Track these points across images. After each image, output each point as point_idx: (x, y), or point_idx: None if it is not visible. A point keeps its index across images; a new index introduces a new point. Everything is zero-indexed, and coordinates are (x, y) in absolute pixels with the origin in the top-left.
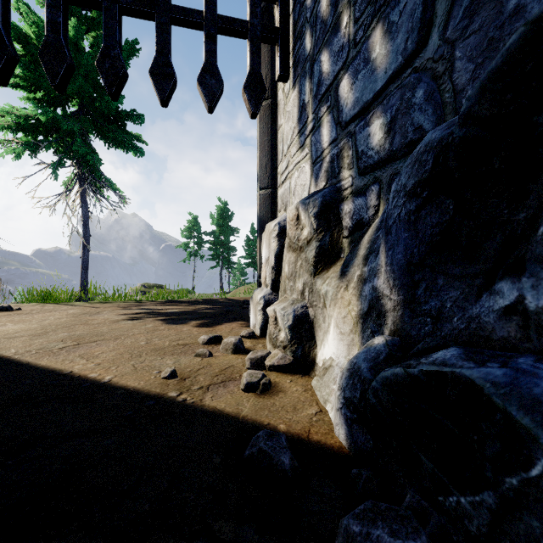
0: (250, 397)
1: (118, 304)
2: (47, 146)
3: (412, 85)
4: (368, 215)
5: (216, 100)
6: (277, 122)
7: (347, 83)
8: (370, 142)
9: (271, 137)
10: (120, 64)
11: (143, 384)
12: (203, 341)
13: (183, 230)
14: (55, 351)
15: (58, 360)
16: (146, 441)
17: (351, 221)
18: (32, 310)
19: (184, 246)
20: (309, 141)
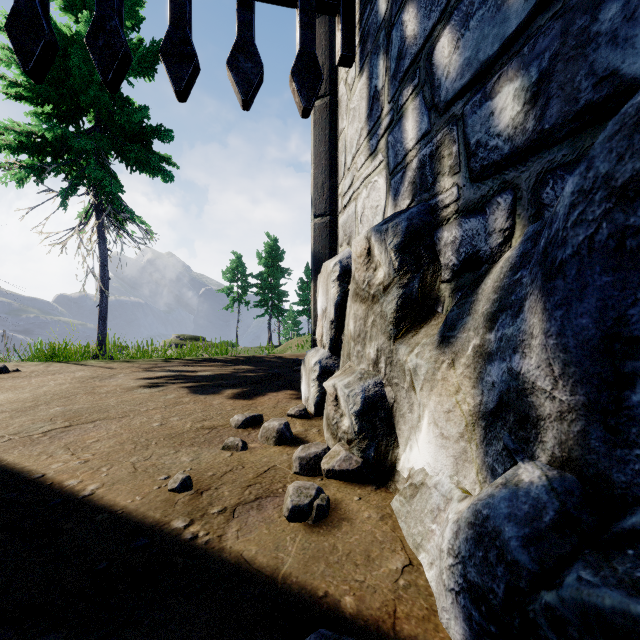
0: (297, 532)
1: (140, 363)
2: (55, 169)
3: (592, 0)
4: (490, 245)
5: (253, 91)
6: (337, 127)
7: (448, 41)
8: (493, 124)
9: (329, 146)
10: (118, 41)
11: (139, 502)
12: (236, 423)
13: (225, 271)
14: (35, 438)
15: (34, 453)
16: (112, 639)
17: (456, 257)
18: (32, 372)
19: (226, 291)
20: (384, 143)
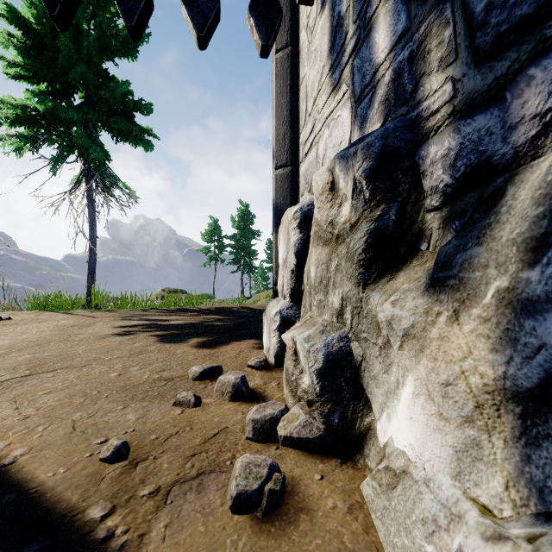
0: (241, 531)
1: (120, 312)
2: (47, 139)
3: None
4: (513, 143)
5: (209, 26)
6: (298, 77)
7: None
8: None
9: (290, 97)
10: None
11: (60, 476)
12: (193, 375)
13: (204, 233)
14: None
15: None
16: None
17: (451, 174)
18: (22, 320)
19: (205, 250)
20: (348, 70)
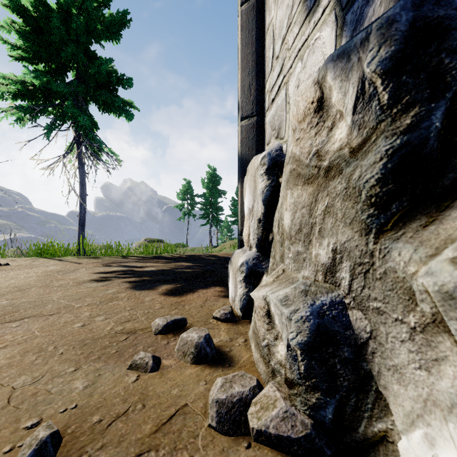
0: None
1: (103, 259)
2: (43, 110)
3: None
4: None
5: None
6: (263, 27)
7: None
8: None
9: (256, 47)
10: None
11: None
12: (156, 328)
13: (179, 193)
14: None
15: None
16: None
17: None
18: (17, 266)
19: (179, 207)
20: None
